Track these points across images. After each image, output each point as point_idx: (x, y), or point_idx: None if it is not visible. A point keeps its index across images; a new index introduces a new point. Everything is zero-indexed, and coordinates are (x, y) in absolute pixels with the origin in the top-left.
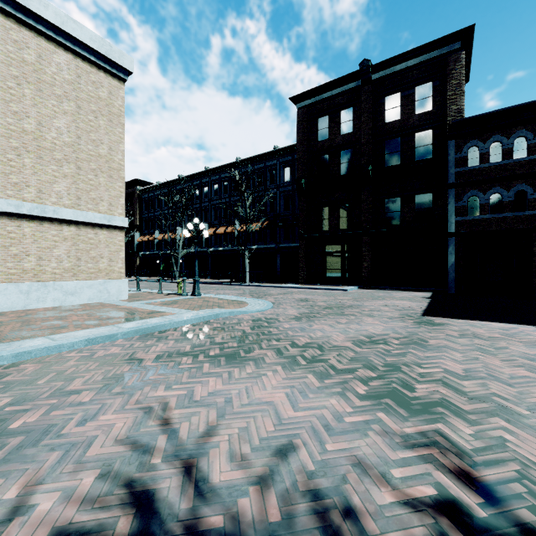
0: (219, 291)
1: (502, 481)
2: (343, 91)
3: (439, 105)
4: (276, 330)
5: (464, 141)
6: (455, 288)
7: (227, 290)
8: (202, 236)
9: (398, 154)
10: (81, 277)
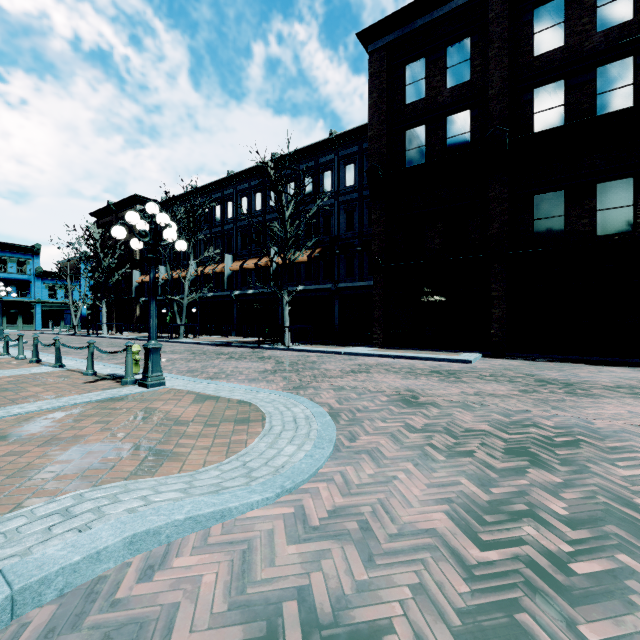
0: (228, 365)
1: None
2: (453, 10)
3: None
4: None
5: None
6: None
7: (245, 360)
8: (223, 273)
9: (559, 111)
10: None
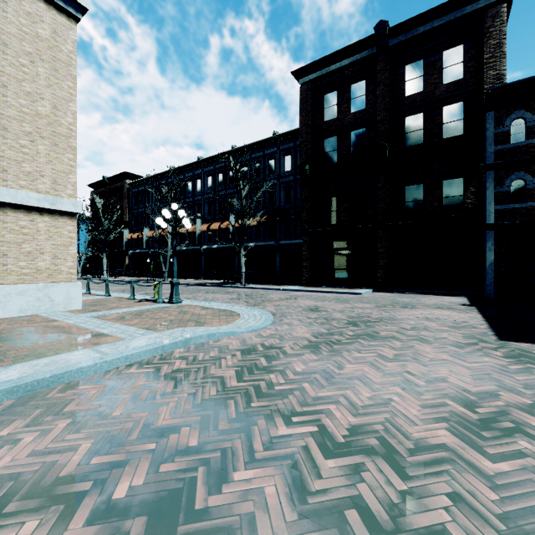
0: (208, 296)
1: None
2: (355, 61)
3: (472, 72)
4: (282, 379)
5: (506, 113)
6: (494, 292)
7: (218, 293)
8: (194, 233)
9: (420, 133)
10: (8, 280)
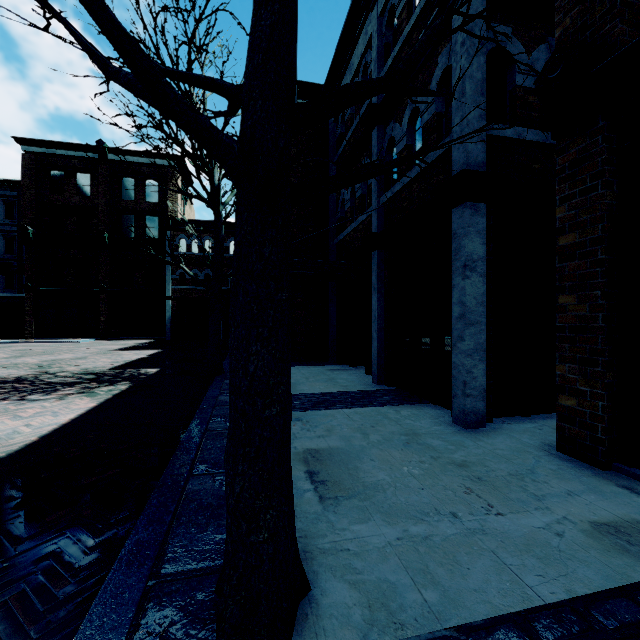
0: None
1: (53, 371)
2: (81, 156)
3: (163, 201)
4: None
5: (177, 234)
6: (171, 336)
7: None
8: None
9: (133, 229)
10: None
